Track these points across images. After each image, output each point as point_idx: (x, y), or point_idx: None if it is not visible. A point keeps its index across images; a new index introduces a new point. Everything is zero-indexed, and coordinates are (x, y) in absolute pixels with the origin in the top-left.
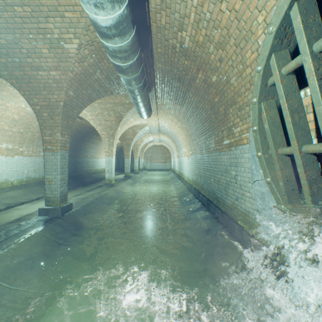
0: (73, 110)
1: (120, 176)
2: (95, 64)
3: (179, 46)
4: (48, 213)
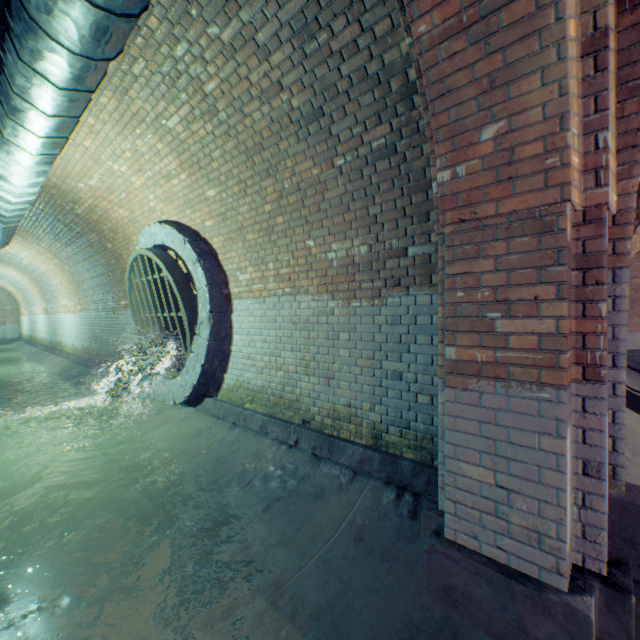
0: None
1: None
2: None
3: (71, 209)
4: None
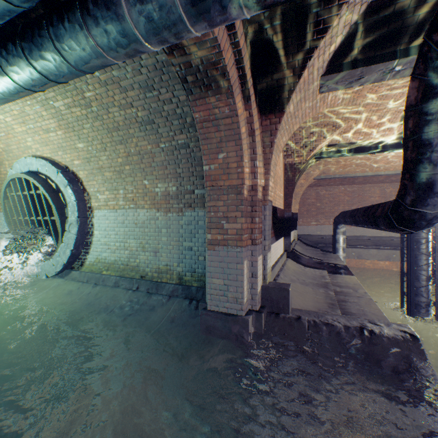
0: None
1: None
2: None
3: None
4: None
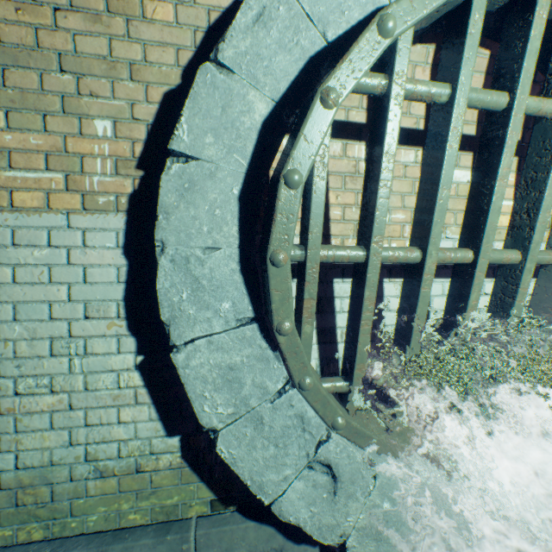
0: None
1: None
2: None
3: None
4: None
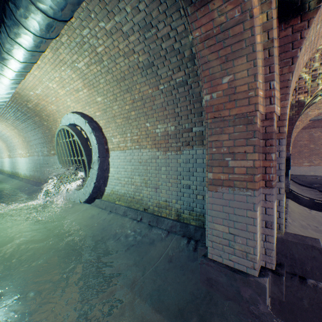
0: None
1: None
2: None
3: (26, 104)
4: None
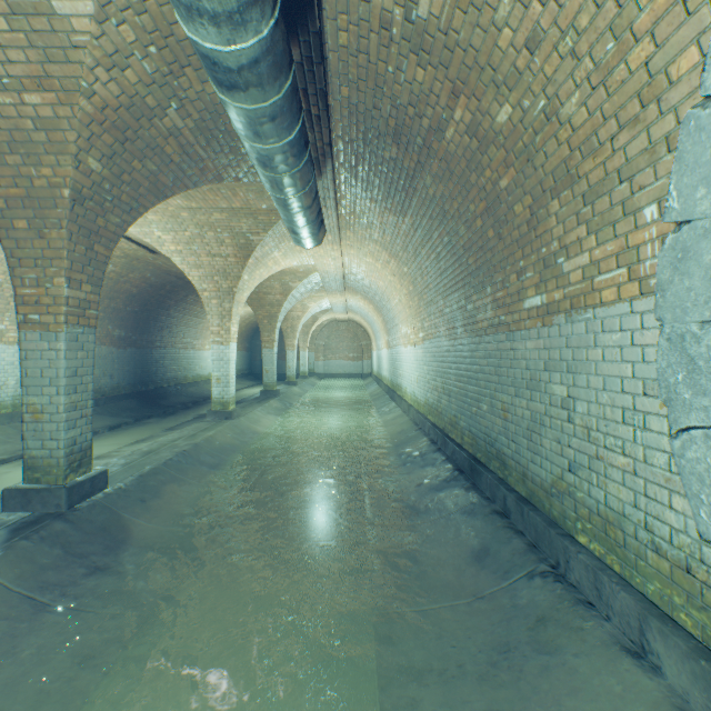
0: (107, 217)
1: (254, 392)
2: (162, 81)
3: (403, 15)
4: (29, 503)
